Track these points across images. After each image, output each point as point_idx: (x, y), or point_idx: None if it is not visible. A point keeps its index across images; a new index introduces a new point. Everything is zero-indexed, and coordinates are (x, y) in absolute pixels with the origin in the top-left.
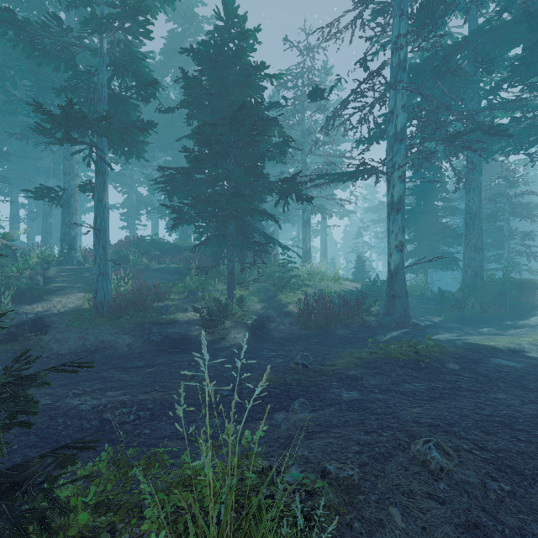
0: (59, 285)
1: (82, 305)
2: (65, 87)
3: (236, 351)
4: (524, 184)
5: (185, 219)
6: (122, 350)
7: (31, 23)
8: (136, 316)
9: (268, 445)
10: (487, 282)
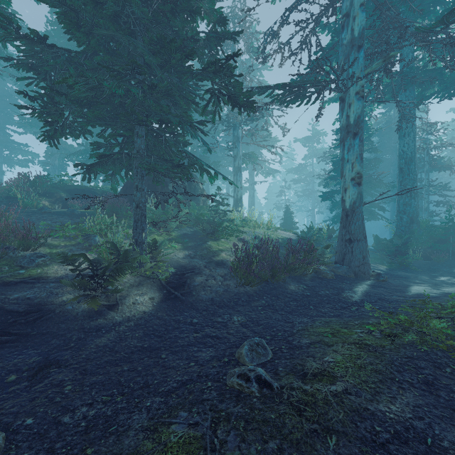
0: None
1: None
2: None
3: None
4: (436, 141)
5: (67, 126)
6: None
7: None
8: None
9: None
10: (426, 228)
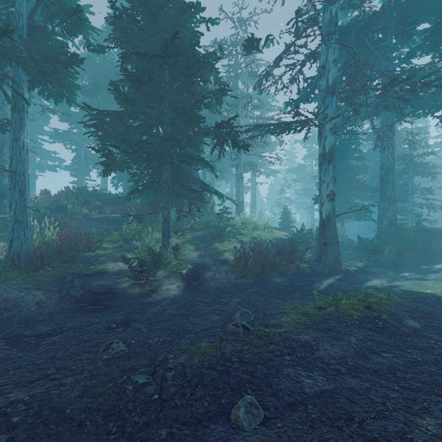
0: None
1: None
2: None
3: None
4: (422, 147)
5: (117, 165)
6: (28, 310)
7: None
8: (59, 267)
9: None
10: (401, 230)
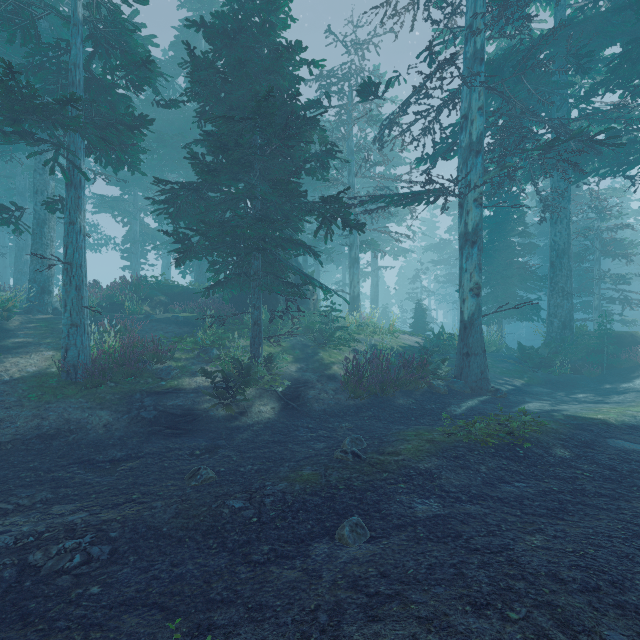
0: (20, 340)
1: (48, 368)
2: (25, 67)
3: None
4: (615, 217)
5: (194, 252)
6: (95, 433)
7: None
8: (124, 383)
9: (299, 633)
10: (579, 336)
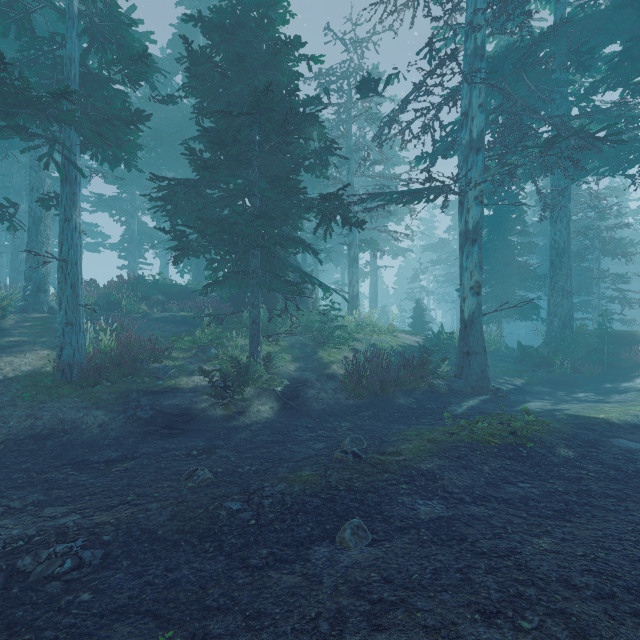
0: (14, 339)
1: (43, 367)
2: (19, 61)
3: None
4: (615, 216)
5: (191, 250)
6: (90, 433)
7: None
8: (120, 382)
9: None
10: (579, 335)
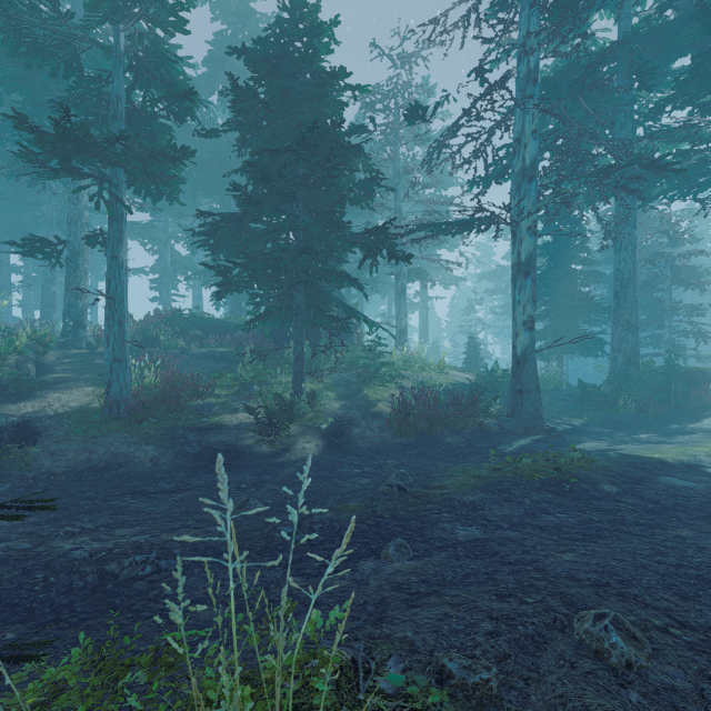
0: (59, 376)
1: (90, 404)
2: (67, 100)
3: (289, 493)
4: (689, 242)
5: (235, 285)
6: (143, 467)
7: (14, 3)
8: (166, 419)
9: (350, 617)
10: (645, 372)
